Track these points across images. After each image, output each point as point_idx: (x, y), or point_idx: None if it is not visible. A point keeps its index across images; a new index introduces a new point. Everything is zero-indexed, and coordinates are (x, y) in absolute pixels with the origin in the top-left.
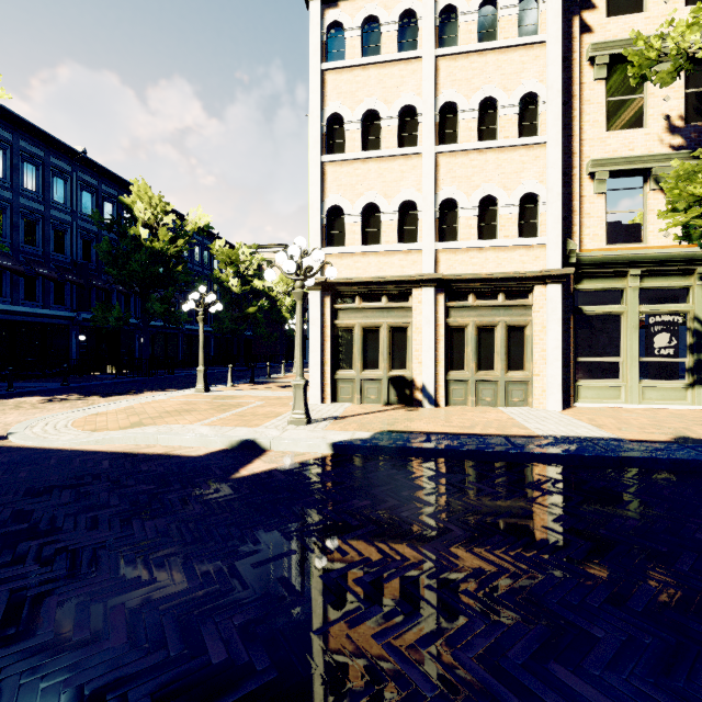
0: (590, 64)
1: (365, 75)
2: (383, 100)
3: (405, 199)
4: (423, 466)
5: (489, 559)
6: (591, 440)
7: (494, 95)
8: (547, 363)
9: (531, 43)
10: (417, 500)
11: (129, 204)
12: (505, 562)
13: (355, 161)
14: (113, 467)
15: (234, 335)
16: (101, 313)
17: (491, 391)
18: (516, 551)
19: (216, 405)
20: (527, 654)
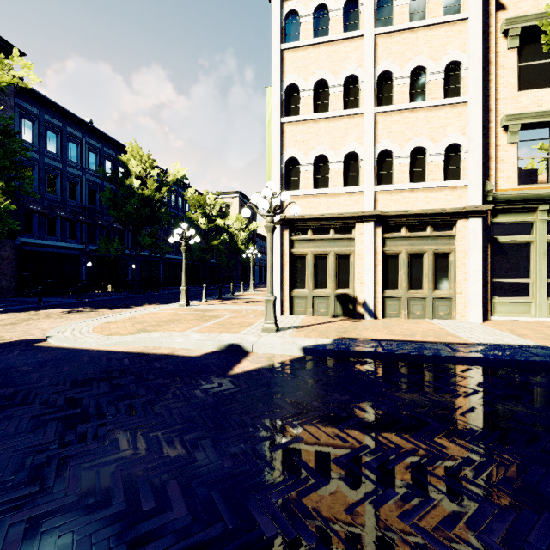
0: (504, 36)
1: (316, 52)
2: (331, 71)
3: (349, 150)
4: (382, 367)
5: (473, 450)
6: (520, 347)
7: (423, 65)
8: (469, 283)
9: (455, 20)
10: (388, 396)
11: (125, 161)
12: (488, 452)
13: (308, 122)
14: (133, 364)
15: (202, 262)
16: (104, 245)
17: (421, 306)
18: (493, 442)
19: (199, 316)
20: (546, 540)
